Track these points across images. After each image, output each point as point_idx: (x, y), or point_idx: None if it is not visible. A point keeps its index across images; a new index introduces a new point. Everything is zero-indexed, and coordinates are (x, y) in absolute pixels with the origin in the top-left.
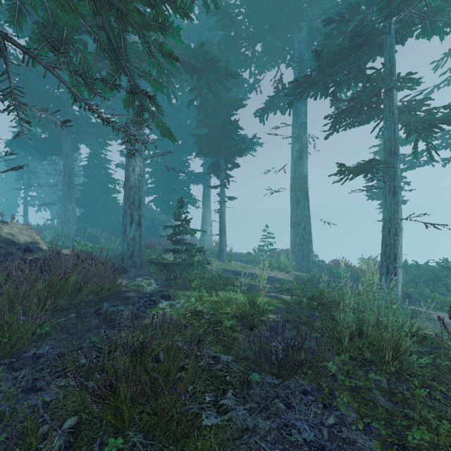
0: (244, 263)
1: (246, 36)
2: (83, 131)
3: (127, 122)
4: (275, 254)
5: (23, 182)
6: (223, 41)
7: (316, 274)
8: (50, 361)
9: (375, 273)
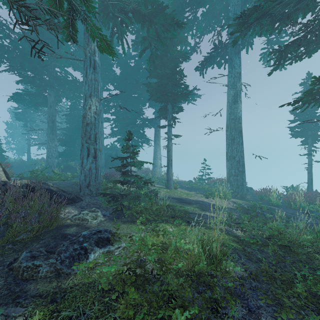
0: (188, 190)
1: (189, 0)
2: (62, 87)
3: (85, 66)
4: (211, 182)
5: (27, 129)
6: (170, 4)
7: (257, 203)
8: None
9: (305, 201)
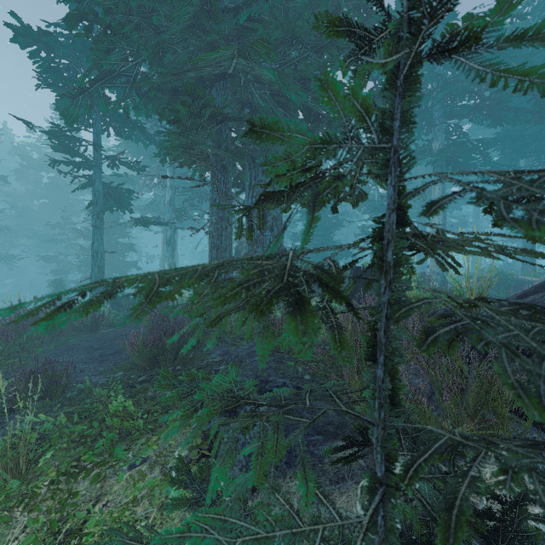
0: None
1: None
2: None
3: None
4: None
5: None
6: None
7: None
8: (241, 358)
9: None
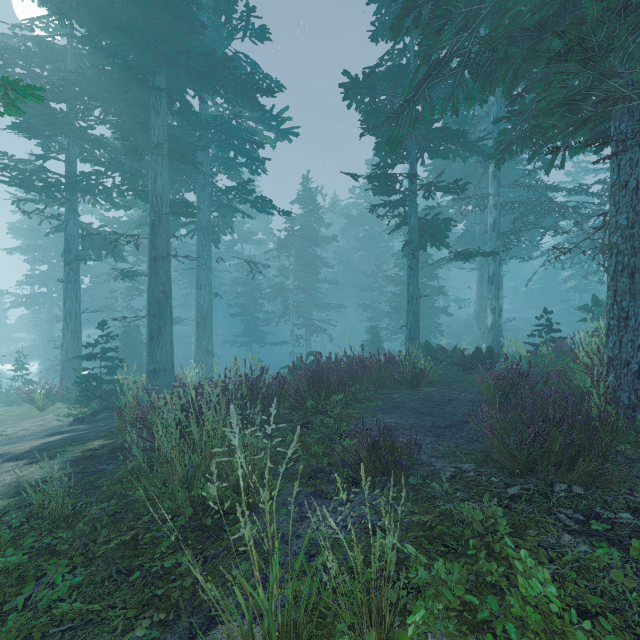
0: None
1: None
2: None
3: None
4: None
5: None
6: None
7: None
8: None
9: None
